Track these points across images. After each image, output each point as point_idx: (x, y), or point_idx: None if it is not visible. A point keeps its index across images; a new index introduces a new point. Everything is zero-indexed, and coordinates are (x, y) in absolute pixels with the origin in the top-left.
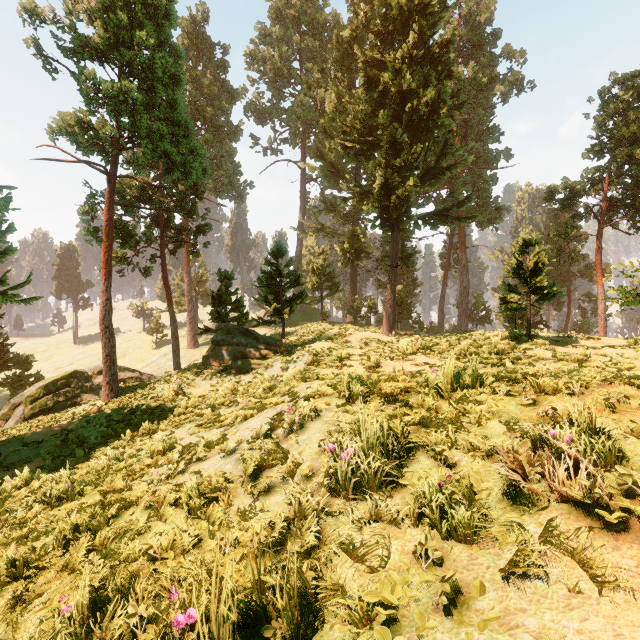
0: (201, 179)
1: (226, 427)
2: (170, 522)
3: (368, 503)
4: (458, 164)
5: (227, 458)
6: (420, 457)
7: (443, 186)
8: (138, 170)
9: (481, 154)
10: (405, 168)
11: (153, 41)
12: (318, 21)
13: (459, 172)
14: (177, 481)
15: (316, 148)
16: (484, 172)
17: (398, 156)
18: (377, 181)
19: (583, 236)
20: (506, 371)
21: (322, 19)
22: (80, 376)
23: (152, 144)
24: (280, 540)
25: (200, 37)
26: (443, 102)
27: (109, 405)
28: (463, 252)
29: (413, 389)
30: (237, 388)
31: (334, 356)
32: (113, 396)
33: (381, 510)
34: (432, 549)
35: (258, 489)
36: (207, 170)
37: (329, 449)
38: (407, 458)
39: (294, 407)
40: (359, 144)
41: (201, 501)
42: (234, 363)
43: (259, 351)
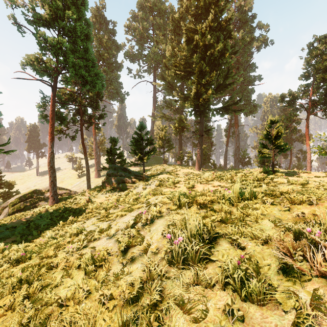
0: (101, 89)
1: (111, 220)
2: (74, 279)
3: (191, 271)
4: (234, 82)
5: (110, 239)
6: (222, 242)
7: (226, 94)
8: (67, 84)
9: (246, 78)
10: (207, 84)
11: (75, 16)
12: (162, 9)
13: (235, 87)
14: (81, 253)
15: (161, 74)
16: (247, 87)
17: (203, 78)
18: (192, 91)
19: (298, 120)
20: (269, 190)
21: (164, 8)
22: (38, 192)
23: (75, 71)
24: (137, 295)
25: (101, 17)
26: (227, 50)
27: (52, 207)
28: (237, 128)
29: (215, 200)
30: (119, 198)
31: (170, 182)
32: (55, 203)
33: (200, 278)
34: (236, 310)
35: (126, 260)
36: (104, 85)
37: (168, 237)
38: (214, 242)
39: (148, 210)
40: (183, 72)
41: (92, 267)
42: (118, 185)
43: (131, 179)
